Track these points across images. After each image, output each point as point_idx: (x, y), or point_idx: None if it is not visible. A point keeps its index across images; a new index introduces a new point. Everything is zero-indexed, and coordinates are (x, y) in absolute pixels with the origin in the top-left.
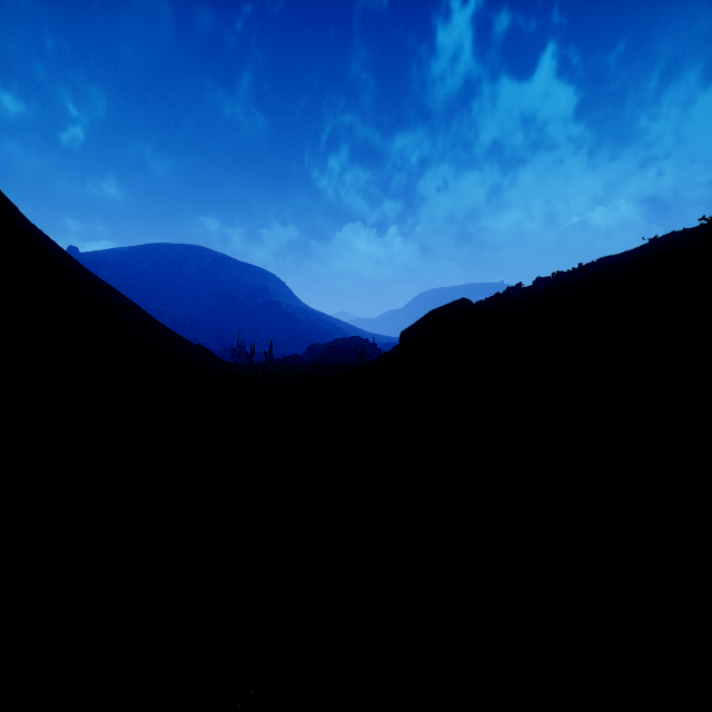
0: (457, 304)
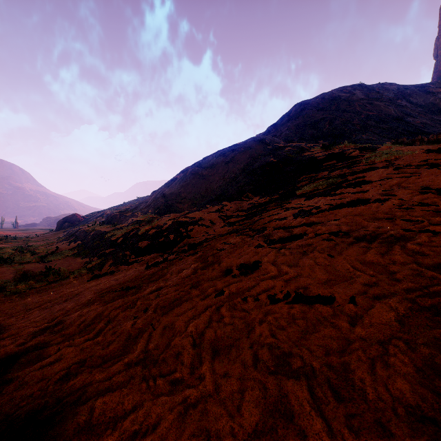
0: (72, 215)
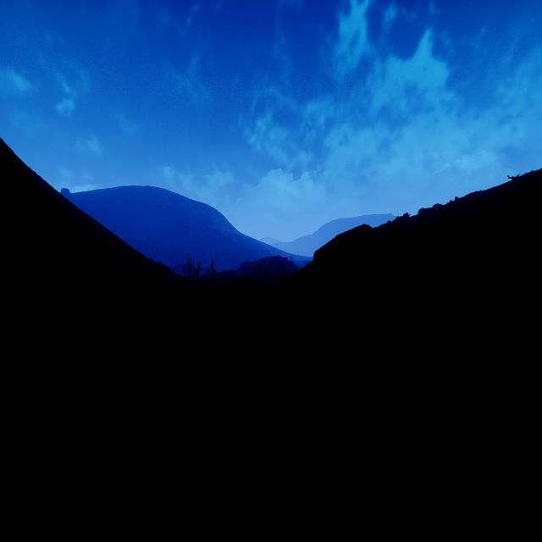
0: (360, 229)
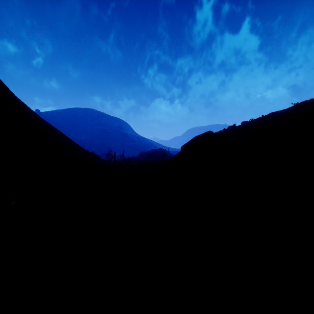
0: (207, 133)
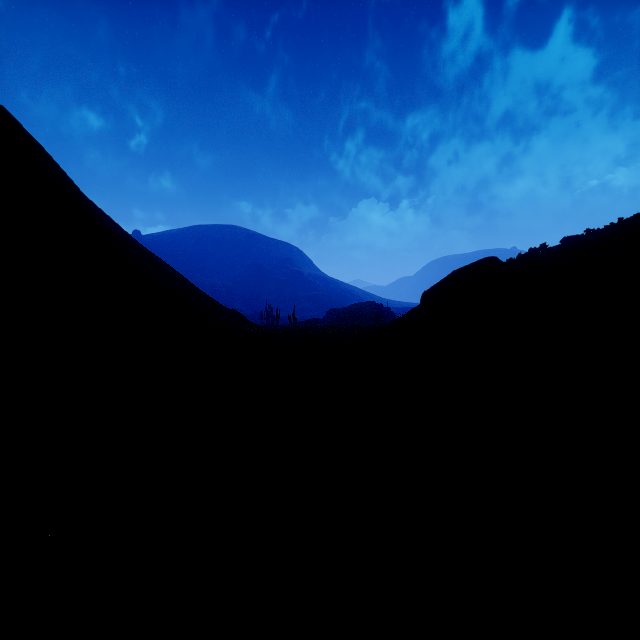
0: (484, 262)
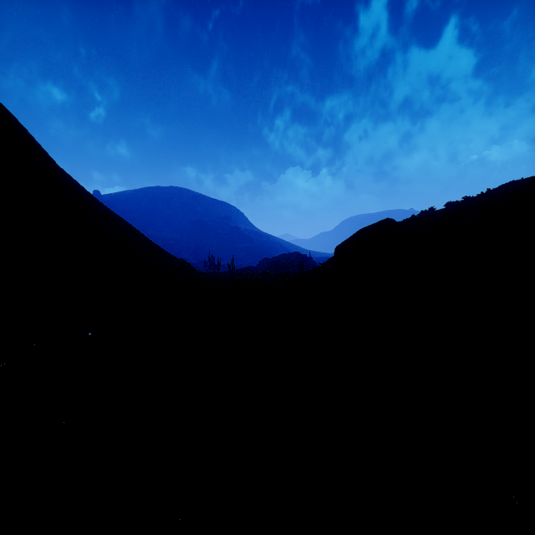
0: (383, 223)
